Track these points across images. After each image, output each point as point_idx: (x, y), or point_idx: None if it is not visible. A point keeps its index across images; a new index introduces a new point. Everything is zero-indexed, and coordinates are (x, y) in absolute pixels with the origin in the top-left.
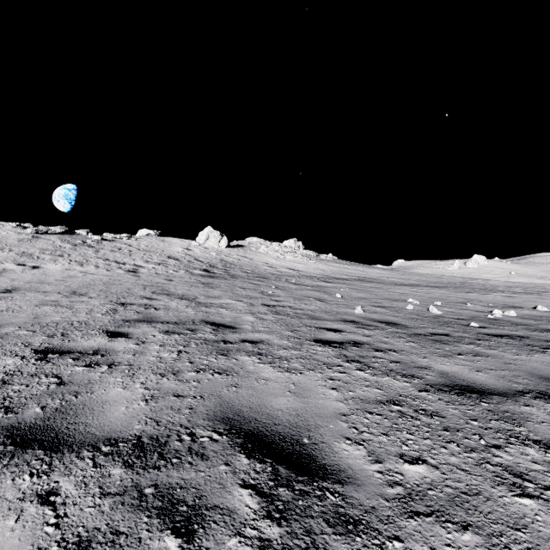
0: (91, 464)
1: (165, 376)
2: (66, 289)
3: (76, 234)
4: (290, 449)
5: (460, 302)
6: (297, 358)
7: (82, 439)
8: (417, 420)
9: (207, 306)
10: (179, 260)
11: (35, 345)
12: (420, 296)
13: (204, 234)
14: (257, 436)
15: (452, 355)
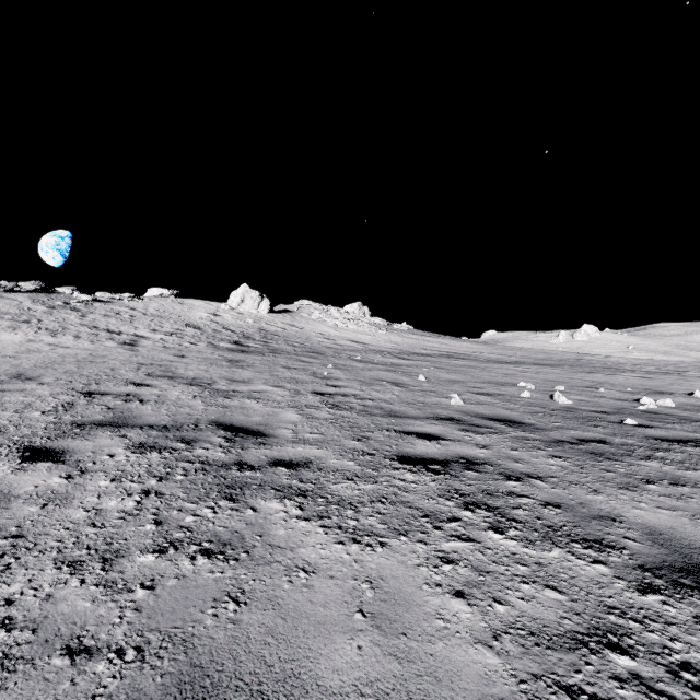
0: None
1: (79, 572)
2: (10, 369)
3: (57, 292)
4: None
5: (588, 387)
6: (373, 502)
7: None
8: None
9: (227, 396)
10: (200, 329)
11: None
12: (532, 378)
13: (237, 294)
14: None
15: (638, 484)
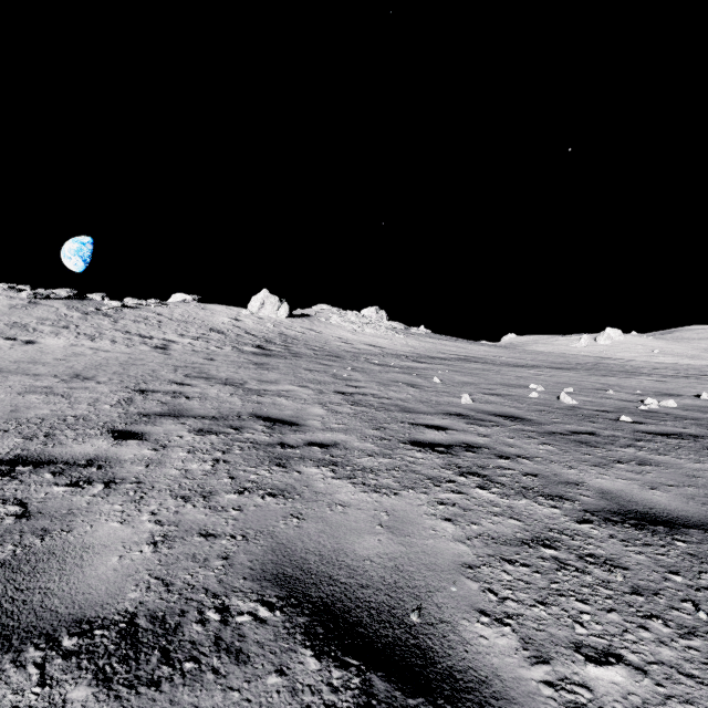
0: (35, 678)
1: (190, 501)
2: (67, 371)
3: (89, 299)
4: (390, 637)
5: (598, 389)
6: (388, 470)
7: (32, 622)
8: (586, 575)
9: (260, 394)
10: (224, 334)
11: (1, 452)
12: (544, 381)
13: (257, 299)
14: (332, 611)
15: (608, 463)
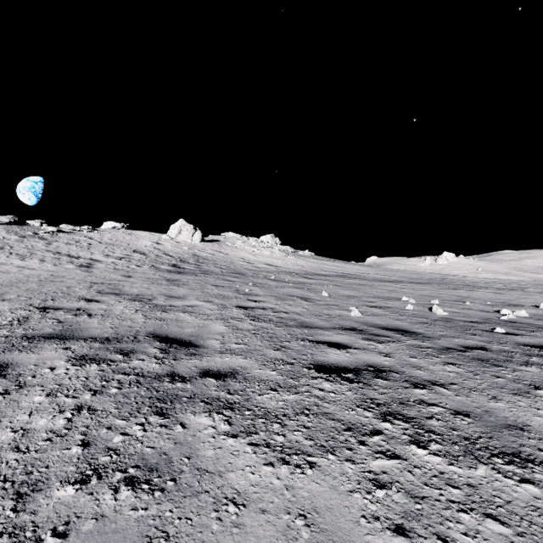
0: None
1: None
2: None
3: (28, 225)
4: None
5: (456, 300)
6: (297, 415)
7: None
8: None
9: (165, 310)
10: (145, 255)
11: None
12: (411, 294)
13: (175, 227)
14: None
15: (528, 390)
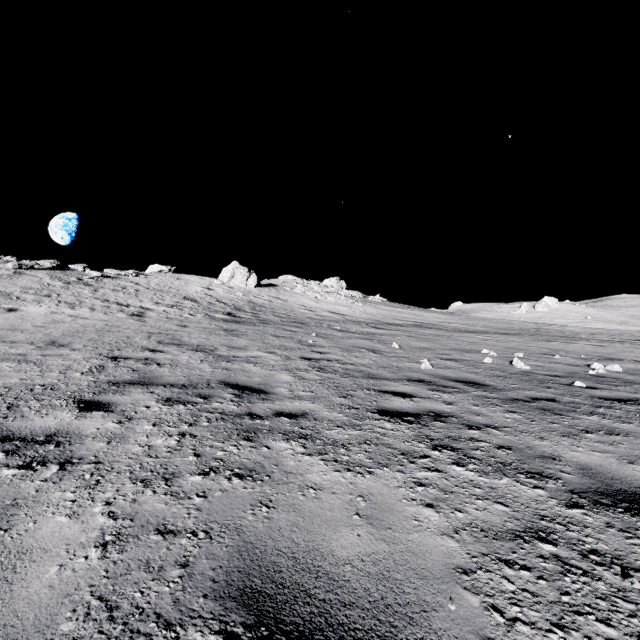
0: None
1: (150, 486)
2: (44, 338)
3: (71, 269)
4: None
5: (545, 354)
6: (360, 444)
7: None
8: (597, 581)
9: (229, 360)
10: (197, 302)
11: None
12: (494, 346)
13: (228, 270)
14: None
15: (578, 433)
